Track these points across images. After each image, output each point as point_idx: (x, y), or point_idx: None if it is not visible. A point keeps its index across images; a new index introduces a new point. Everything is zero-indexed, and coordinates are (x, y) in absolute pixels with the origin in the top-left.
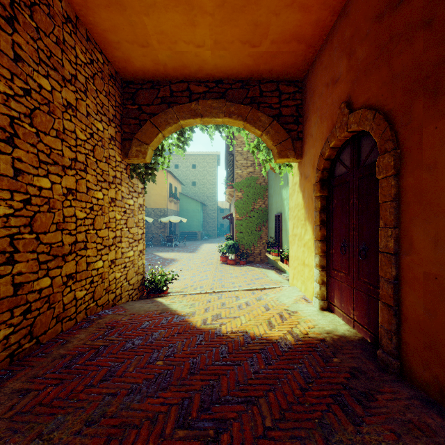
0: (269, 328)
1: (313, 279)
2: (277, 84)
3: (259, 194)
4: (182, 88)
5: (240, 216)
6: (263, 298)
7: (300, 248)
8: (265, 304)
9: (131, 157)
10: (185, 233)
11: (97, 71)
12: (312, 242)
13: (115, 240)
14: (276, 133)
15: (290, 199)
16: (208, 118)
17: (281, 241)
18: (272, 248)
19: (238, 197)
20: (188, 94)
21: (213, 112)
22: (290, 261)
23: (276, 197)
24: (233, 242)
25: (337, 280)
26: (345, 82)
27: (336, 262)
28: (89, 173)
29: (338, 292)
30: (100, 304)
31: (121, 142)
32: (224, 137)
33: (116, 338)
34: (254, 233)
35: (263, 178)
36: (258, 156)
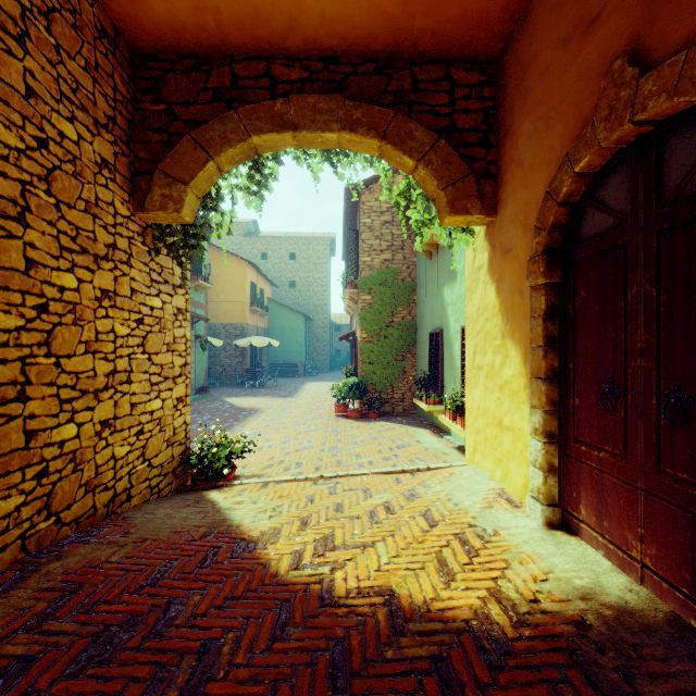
0: (443, 580)
1: (524, 458)
2: (446, 67)
3: (402, 297)
4: (256, 71)
5: (368, 335)
6: (418, 494)
7: (490, 393)
8: (426, 511)
9: (152, 209)
10: (279, 364)
11: (61, 7)
12: (522, 382)
13: (112, 379)
14: (444, 163)
15: (468, 300)
16: (308, 132)
17: (441, 378)
18: (426, 391)
19: (365, 303)
20: (267, 84)
21: (318, 119)
22: (467, 416)
23: (431, 302)
24: (356, 380)
25: (589, 466)
26: (621, 12)
27: (587, 426)
28: (34, 227)
29: (591, 492)
30: (69, 518)
31: (130, 177)
32: (342, 174)
33: (71, 624)
34: (392, 364)
35: (407, 270)
36: (407, 213)
